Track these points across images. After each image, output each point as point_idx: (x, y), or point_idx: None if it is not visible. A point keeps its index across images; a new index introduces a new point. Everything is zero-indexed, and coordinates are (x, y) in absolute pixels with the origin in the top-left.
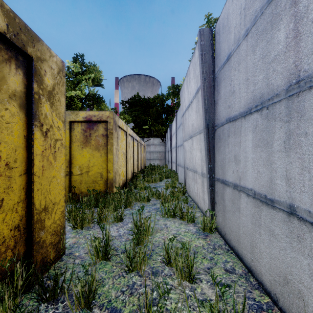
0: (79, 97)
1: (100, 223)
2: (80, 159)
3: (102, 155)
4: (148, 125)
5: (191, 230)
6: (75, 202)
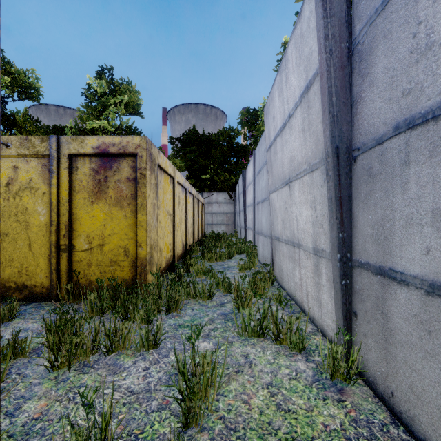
0: (107, 131)
1: (111, 352)
2: (88, 222)
3: (127, 215)
4: (210, 174)
5: (304, 373)
6: (79, 299)
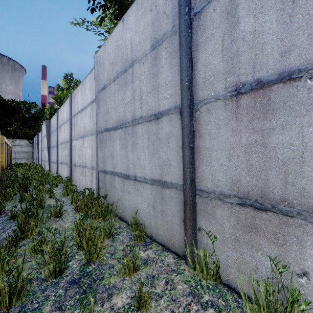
0: None
1: None
2: None
3: None
4: (14, 128)
5: None
6: None
